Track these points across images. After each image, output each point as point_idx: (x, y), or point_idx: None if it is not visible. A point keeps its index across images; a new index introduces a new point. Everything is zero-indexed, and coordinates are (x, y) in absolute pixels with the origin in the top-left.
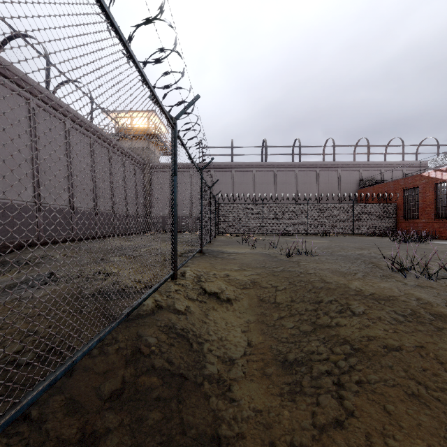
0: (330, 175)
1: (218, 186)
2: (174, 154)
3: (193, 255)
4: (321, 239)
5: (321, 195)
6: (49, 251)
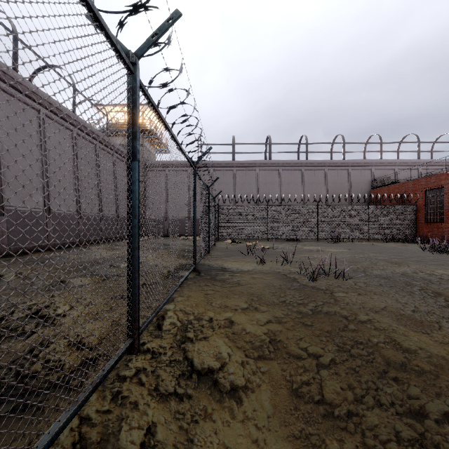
0: (339, 174)
1: (218, 186)
2: (132, 120)
3: (181, 283)
4: (336, 246)
5: (333, 196)
6: (4, 267)
